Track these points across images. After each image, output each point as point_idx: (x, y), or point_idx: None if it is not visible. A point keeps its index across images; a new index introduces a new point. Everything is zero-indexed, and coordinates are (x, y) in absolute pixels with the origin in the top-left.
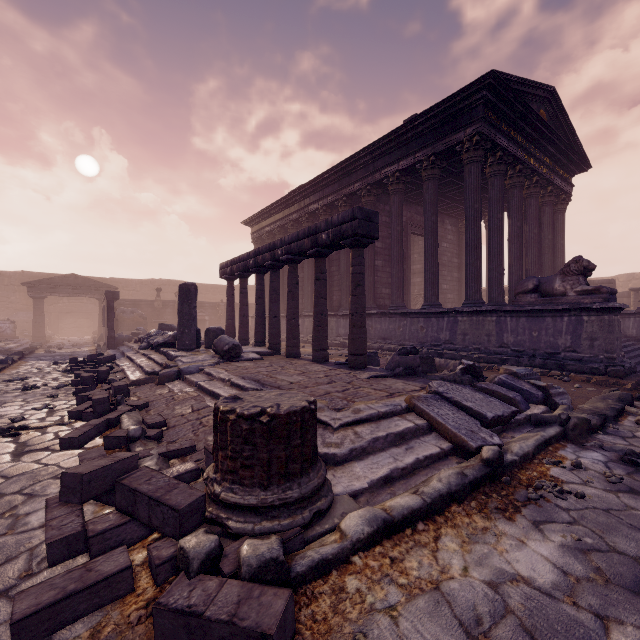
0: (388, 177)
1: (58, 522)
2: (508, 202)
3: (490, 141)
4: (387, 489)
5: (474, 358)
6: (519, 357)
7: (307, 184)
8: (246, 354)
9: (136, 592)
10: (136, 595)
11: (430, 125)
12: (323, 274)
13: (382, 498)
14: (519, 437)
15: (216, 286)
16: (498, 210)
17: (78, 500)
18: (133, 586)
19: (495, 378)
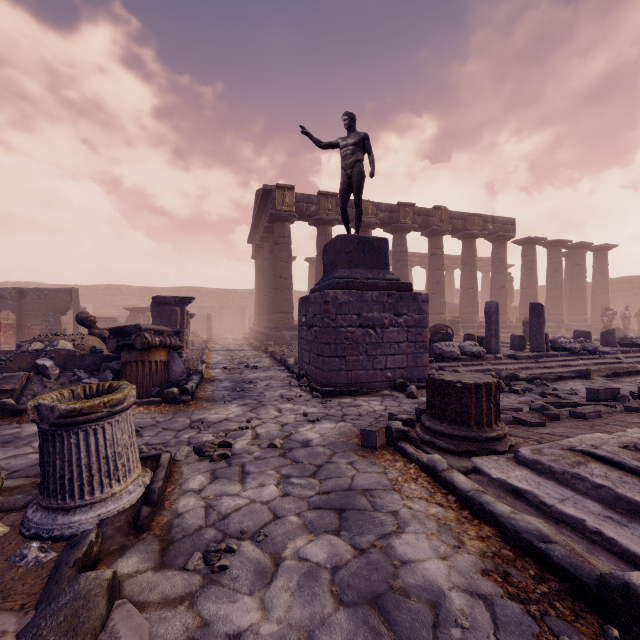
0: None
1: None
2: None
3: None
4: (504, 493)
5: None
6: None
7: None
8: None
9: None
10: None
11: None
12: None
13: (489, 489)
14: None
15: None
16: None
17: None
18: None
19: None
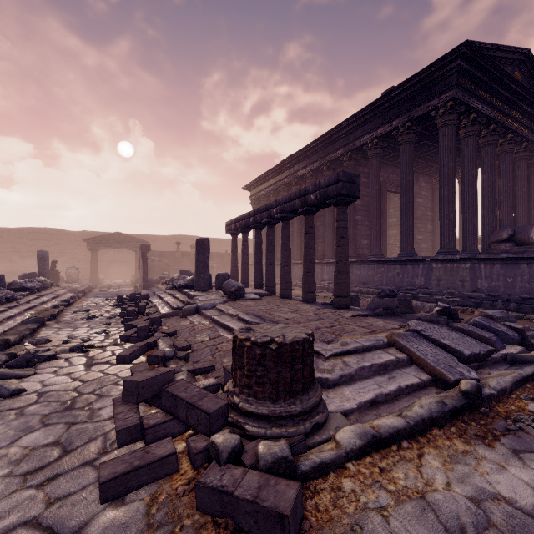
0: (367, 143)
1: (122, 416)
2: (481, 159)
3: (464, 105)
4: (373, 411)
5: (448, 301)
6: (493, 301)
7: (296, 153)
8: (248, 295)
9: (180, 472)
10: (180, 474)
11: (406, 95)
12: (311, 229)
13: (369, 418)
14: (496, 373)
15: (221, 240)
16: (472, 167)
17: (135, 401)
18: (177, 468)
19: (470, 319)
